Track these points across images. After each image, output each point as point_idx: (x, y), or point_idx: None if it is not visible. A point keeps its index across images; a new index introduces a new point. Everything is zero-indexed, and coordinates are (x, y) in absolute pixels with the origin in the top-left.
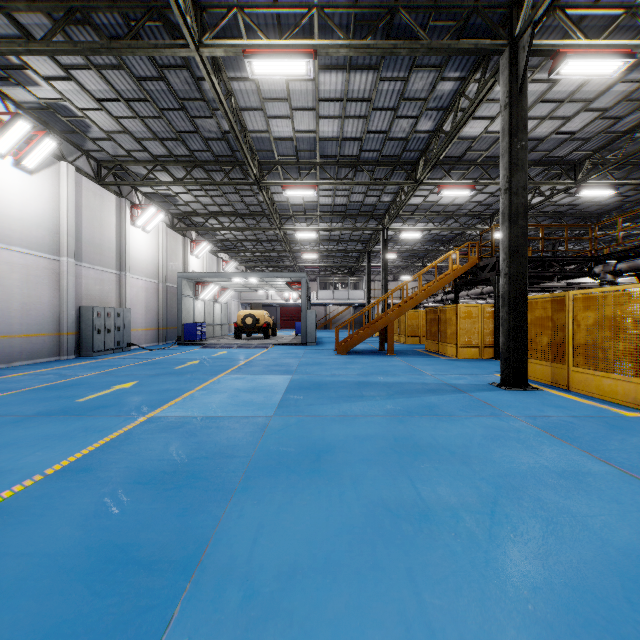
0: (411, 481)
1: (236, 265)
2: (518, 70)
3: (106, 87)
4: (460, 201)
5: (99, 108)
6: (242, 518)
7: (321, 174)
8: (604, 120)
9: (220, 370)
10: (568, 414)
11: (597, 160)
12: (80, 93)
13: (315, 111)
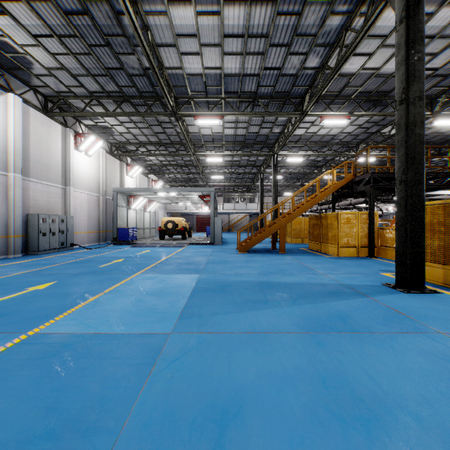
0: None
1: (162, 184)
2: None
3: (39, 22)
4: (334, 132)
5: (36, 44)
6: None
7: (226, 108)
8: None
9: (137, 269)
10: None
11: (449, 95)
12: (17, 29)
13: (220, 47)
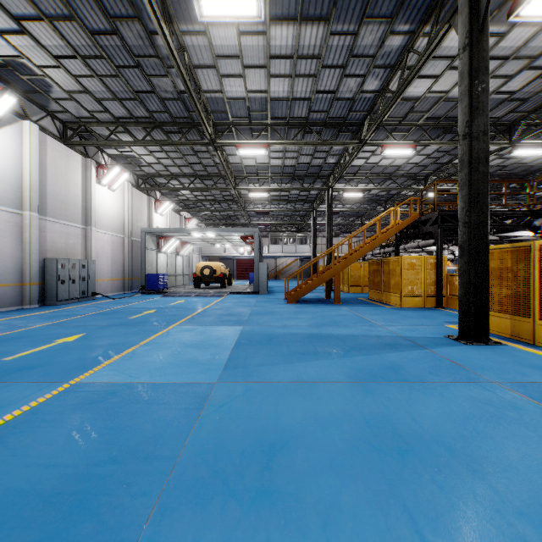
0: (412, 519)
1: (197, 223)
2: (479, 9)
3: (61, 42)
4: (398, 163)
5: (57, 66)
6: None
7: (272, 136)
8: None
9: (172, 320)
10: None
11: (530, 121)
12: (37, 49)
13: (266, 69)
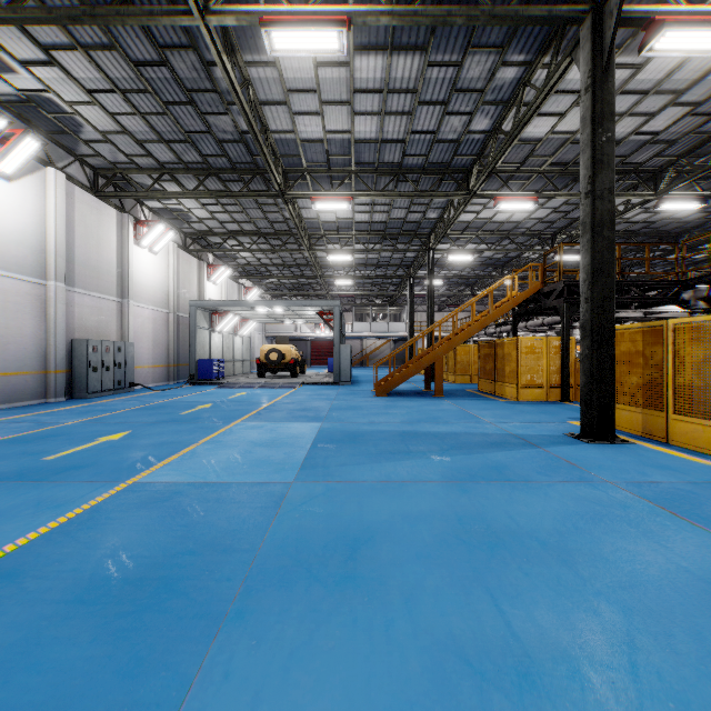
0: (492, 598)
1: (260, 293)
2: (603, 43)
3: (97, 74)
4: (518, 218)
5: (91, 102)
6: (228, 680)
7: (357, 185)
8: (694, 117)
9: (235, 416)
10: (681, 479)
11: (681, 168)
12: (67, 82)
13: (350, 106)
